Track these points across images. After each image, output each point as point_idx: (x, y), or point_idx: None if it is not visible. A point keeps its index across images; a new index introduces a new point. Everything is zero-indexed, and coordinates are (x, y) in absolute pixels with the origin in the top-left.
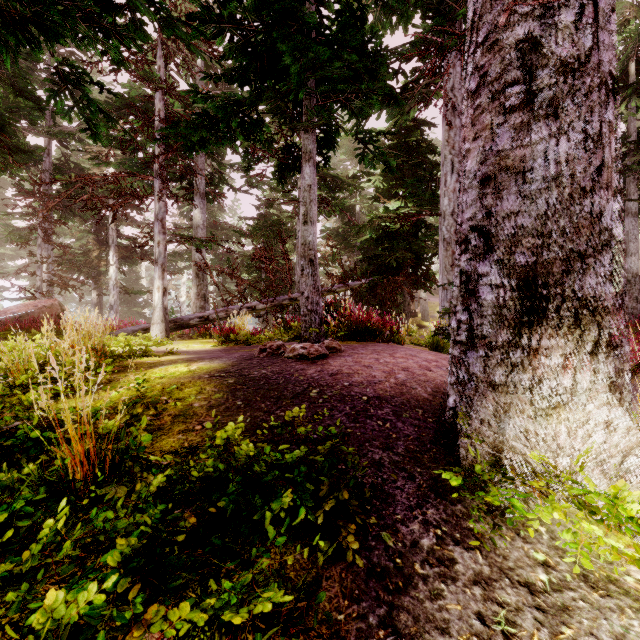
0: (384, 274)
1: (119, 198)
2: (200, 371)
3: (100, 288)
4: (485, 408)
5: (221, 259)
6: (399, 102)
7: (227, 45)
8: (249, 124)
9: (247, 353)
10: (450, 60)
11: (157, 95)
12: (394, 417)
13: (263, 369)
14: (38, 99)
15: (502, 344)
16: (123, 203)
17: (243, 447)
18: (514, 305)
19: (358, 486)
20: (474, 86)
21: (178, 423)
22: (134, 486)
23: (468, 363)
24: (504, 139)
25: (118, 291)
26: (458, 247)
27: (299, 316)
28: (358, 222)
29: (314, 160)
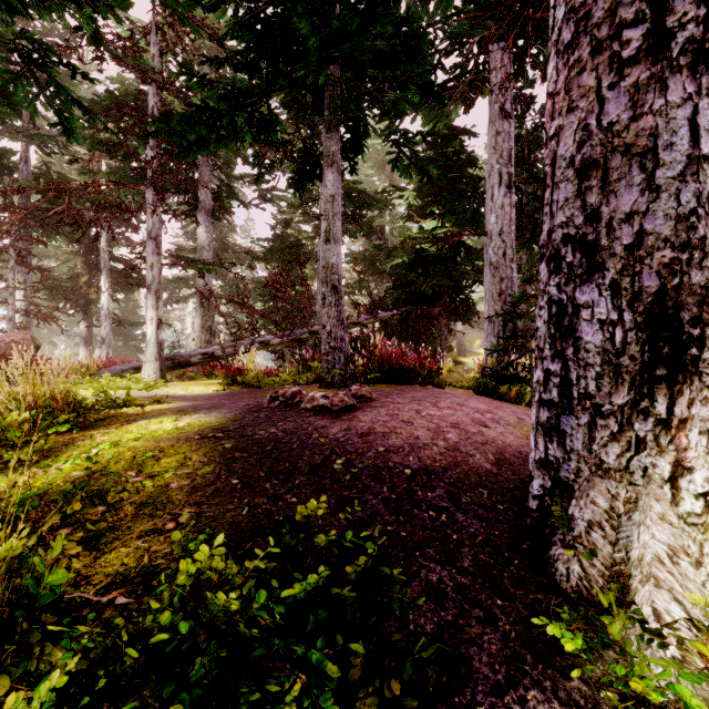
0: (418, 304)
1: (104, 211)
2: (190, 429)
3: (90, 319)
4: (595, 504)
5: (232, 286)
6: (440, 97)
7: (230, 19)
8: (259, 120)
9: (255, 401)
10: (498, 53)
11: (150, 89)
12: (451, 503)
13: (272, 426)
14: (9, 94)
15: (621, 409)
16: (109, 217)
17: (220, 596)
18: (641, 351)
19: (415, 664)
20: (569, 34)
21: (142, 518)
22: (41, 653)
23: (563, 433)
24: (620, 105)
25: (111, 322)
26: (544, 265)
27: (320, 353)
28: (387, 245)
29: (338, 165)
